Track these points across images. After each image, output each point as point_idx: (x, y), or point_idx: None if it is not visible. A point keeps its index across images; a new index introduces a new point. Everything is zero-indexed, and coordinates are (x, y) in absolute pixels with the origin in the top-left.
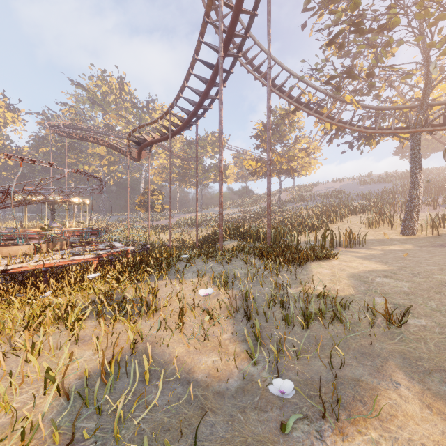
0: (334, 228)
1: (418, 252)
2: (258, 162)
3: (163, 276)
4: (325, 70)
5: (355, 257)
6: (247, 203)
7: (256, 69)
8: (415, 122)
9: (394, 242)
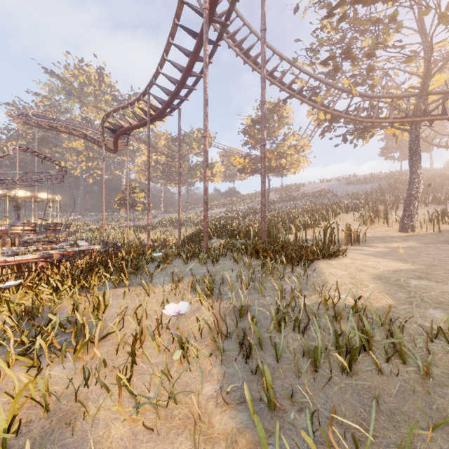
0: (335, 223)
1: (428, 249)
2: (246, 158)
3: (123, 281)
4: (321, 50)
5: (364, 255)
6: (234, 203)
7: (245, 52)
8: (415, 112)
9: (394, 239)
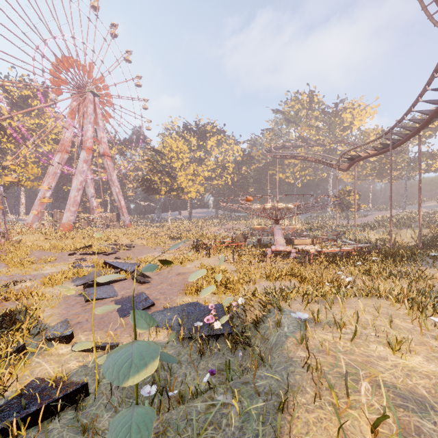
0: None
1: None
2: None
3: (418, 264)
4: None
5: None
6: None
7: None
8: None
9: None
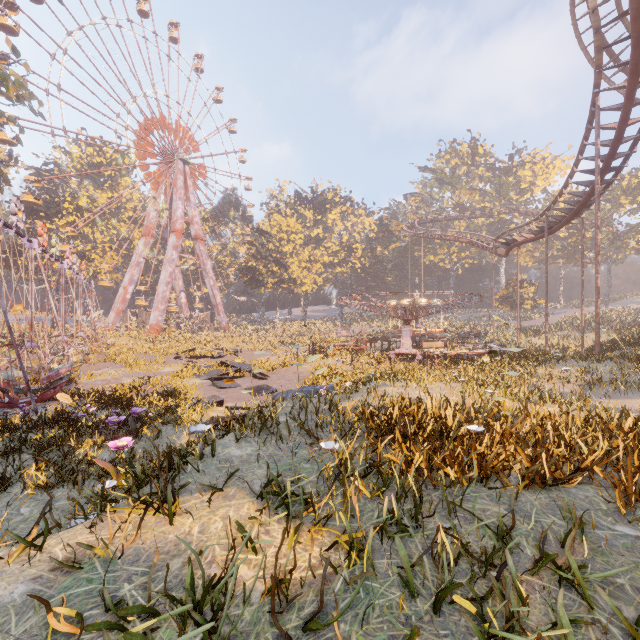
0: None
1: None
2: None
3: (539, 365)
4: None
5: None
6: None
7: None
8: None
9: None
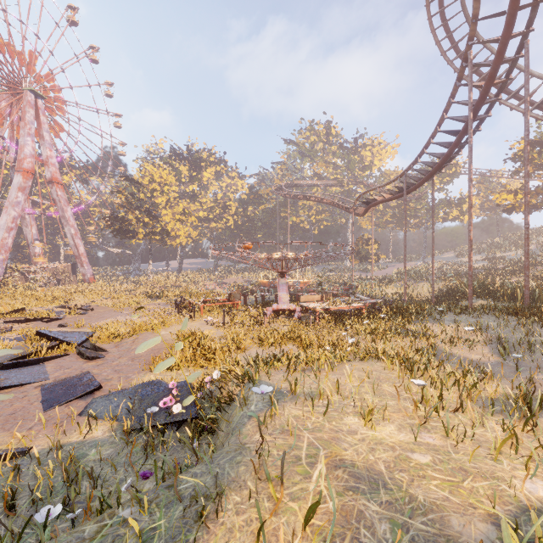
0: None
1: None
2: (517, 193)
3: (426, 321)
4: None
5: None
6: (497, 247)
7: (513, 95)
8: None
9: None
